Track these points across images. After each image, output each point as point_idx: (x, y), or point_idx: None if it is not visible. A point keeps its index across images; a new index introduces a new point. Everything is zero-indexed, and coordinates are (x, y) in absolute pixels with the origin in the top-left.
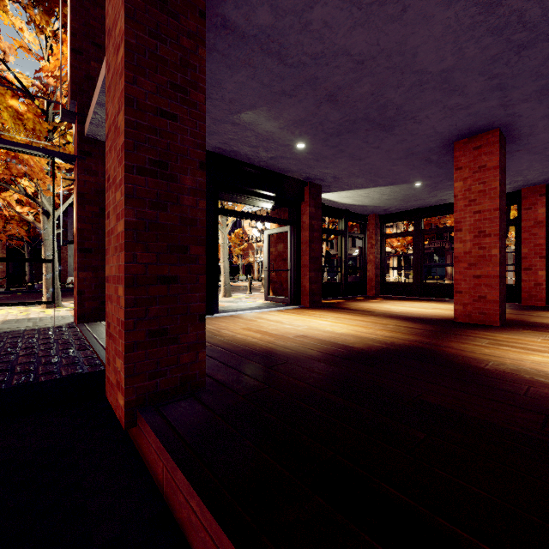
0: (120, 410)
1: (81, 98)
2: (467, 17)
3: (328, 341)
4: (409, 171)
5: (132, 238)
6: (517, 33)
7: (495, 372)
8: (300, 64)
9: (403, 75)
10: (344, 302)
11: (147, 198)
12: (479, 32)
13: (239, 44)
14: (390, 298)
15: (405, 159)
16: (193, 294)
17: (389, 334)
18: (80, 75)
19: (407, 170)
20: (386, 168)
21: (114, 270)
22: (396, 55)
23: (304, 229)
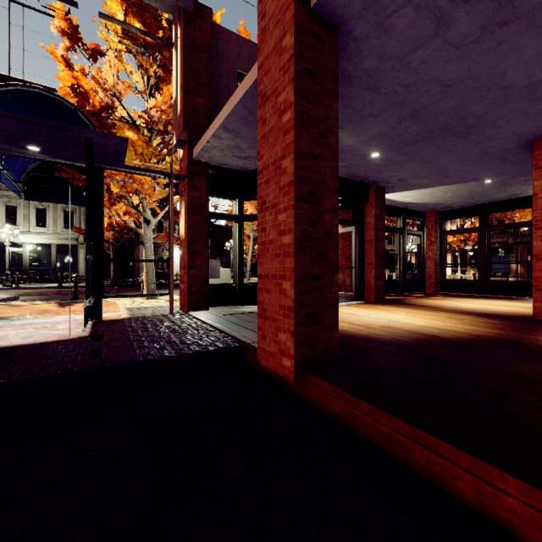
0: (286, 369)
1: (189, 128)
2: None
3: (413, 331)
4: (480, 170)
5: (297, 248)
6: None
7: None
8: (392, 92)
9: (488, 91)
10: (406, 298)
11: (305, 219)
12: None
13: (343, 83)
14: (453, 296)
15: (477, 159)
16: (330, 288)
17: (469, 328)
18: (189, 110)
19: (477, 169)
20: (455, 168)
21: (274, 270)
22: (485, 77)
23: (368, 229)
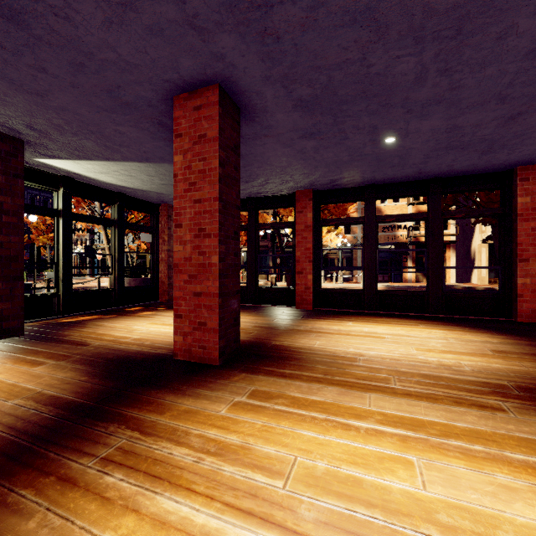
0: None
1: None
2: None
3: None
4: (154, 142)
5: None
6: None
7: None
8: None
9: None
10: (92, 320)
11: None
12: None
13: None
14: None
15: (124, 113)
16: None
17: None
18: None
19: (147, 138)
20: (110, 127)
21: None
22: None
23: None
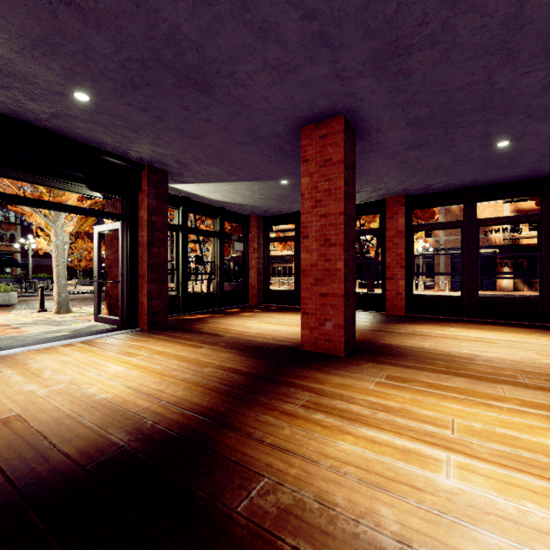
0: None
1: None
2: None
3: (25, 439)
4: (268, 164)
5: None
6: None
7: (237, 538)
8: None
9: None
10: (208, 318)
11: None
12: None
13: None
14: (268, 309)
15: (254, 145)
16: None
17: (177, 396)
18: None
19: (264, 161)
20: (238, 156)
21: None
22: None
23: (141, 227)
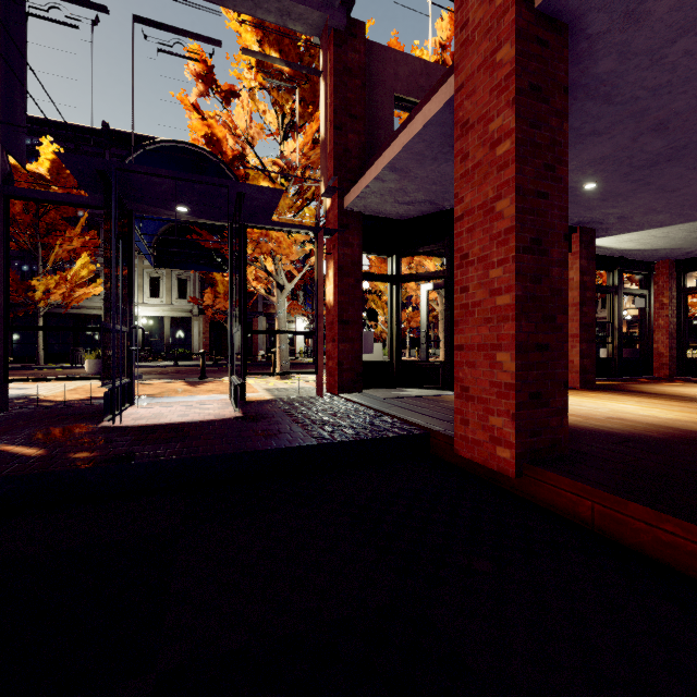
0: (501, 462)
1: (340, 172)
2: None
3: (661, 426)
4: None
5: (519, 310)
6: None
7: None
8: (631, 100)
9: None
10: (626, 384)
11: (528, 273)
12: None
13: None
14: None
15: None
16: (559, 361)
17: None
18: (339, 151)
19: None
20: None
21: (483, 339)
22: None
23: (570, 288)
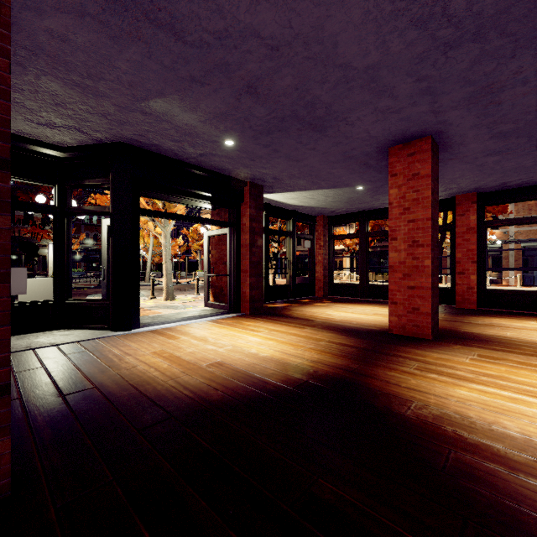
0: None
1: None
2: (387, 2)
3: (242, 373)
4: (350, 175)
5: None
6: (442, 28)
7: (415, 423)
8: (203, 44)
9: (326, 69)
10: (289, 306)
11: None
12: (402, 22)
13: (116, 8)
14: (337, 301)
15: (343, 162)
16: None
17: (316, 357)
18: None
19: (347, 173)
20: (326, 171)
21: None
22: (314, 43)
23: (244, 232)
